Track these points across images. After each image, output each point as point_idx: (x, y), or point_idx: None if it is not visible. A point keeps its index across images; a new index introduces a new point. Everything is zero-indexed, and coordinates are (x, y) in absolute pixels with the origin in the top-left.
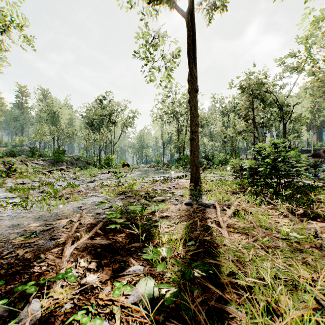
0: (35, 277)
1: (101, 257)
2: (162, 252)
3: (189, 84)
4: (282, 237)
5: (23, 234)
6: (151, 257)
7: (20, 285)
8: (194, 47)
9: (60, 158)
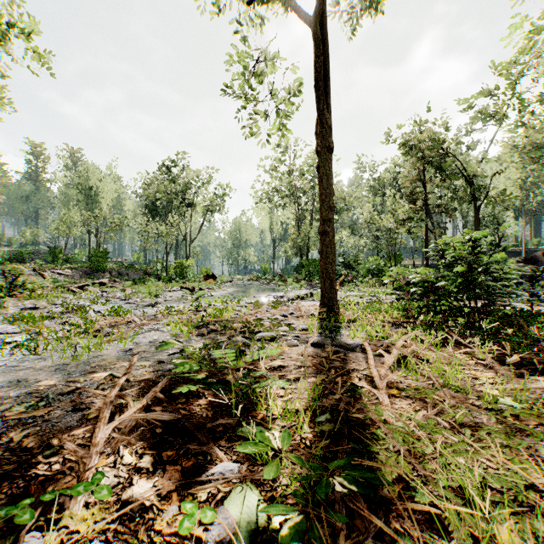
0: (39, 485)
1: (162, 445)
2: (273, 440)
3: (317, 138)
4: (485, 406)
5: (24, 401)
6: (253, 450)
7: (4, 507)
8: (327, 76)
9: (99, 264)
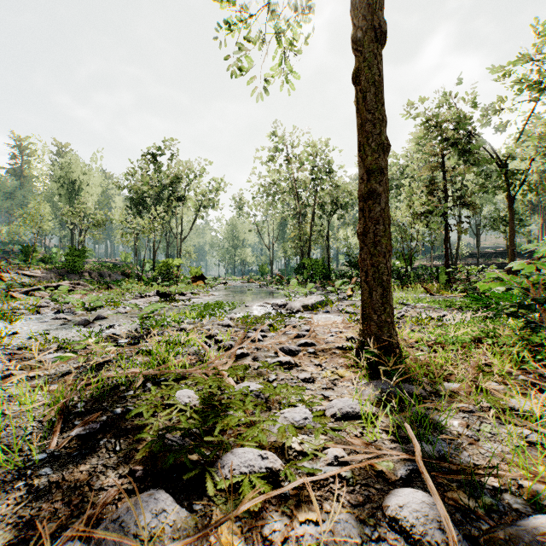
0: None
1: None
2: None
3: (355, 17)
4: None
5: None
6: None
7: None
8: None
9: (75, 264)
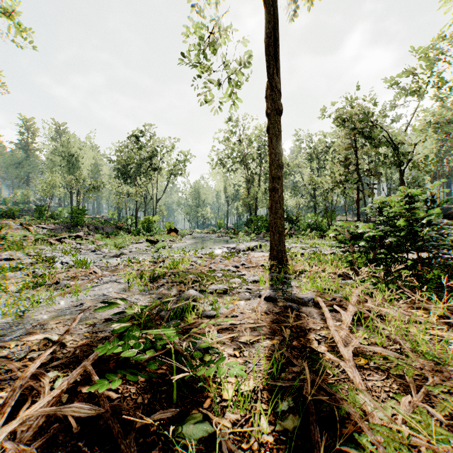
0: None
1: None
2: None
3: (267, 102)
4: None
5: None
6: None
7: None
8: (276, 44)
9: (78, 220)
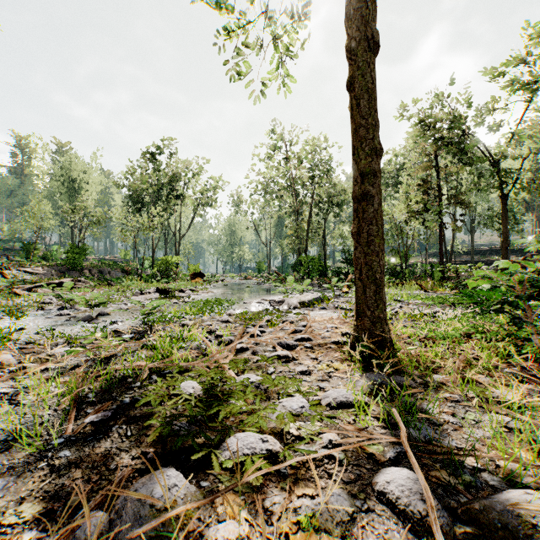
0: None
1: None
2: None
3: (350, 27)
4: None
5: None
6: None
7: None
8: None
9: (76, 261)
